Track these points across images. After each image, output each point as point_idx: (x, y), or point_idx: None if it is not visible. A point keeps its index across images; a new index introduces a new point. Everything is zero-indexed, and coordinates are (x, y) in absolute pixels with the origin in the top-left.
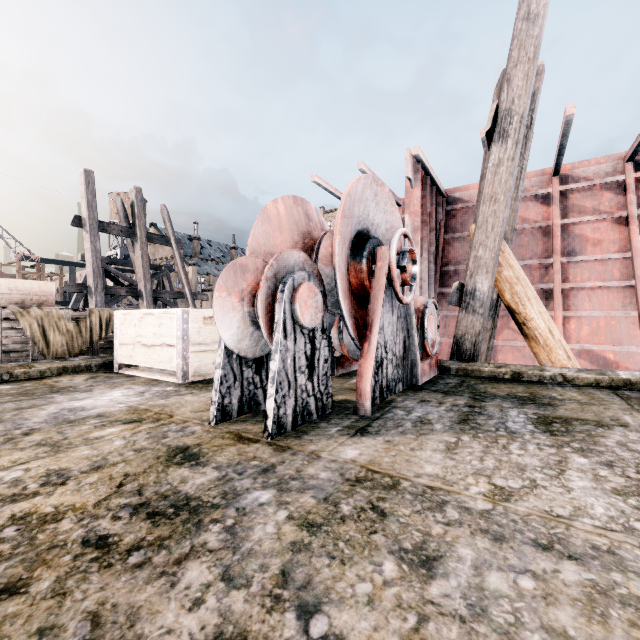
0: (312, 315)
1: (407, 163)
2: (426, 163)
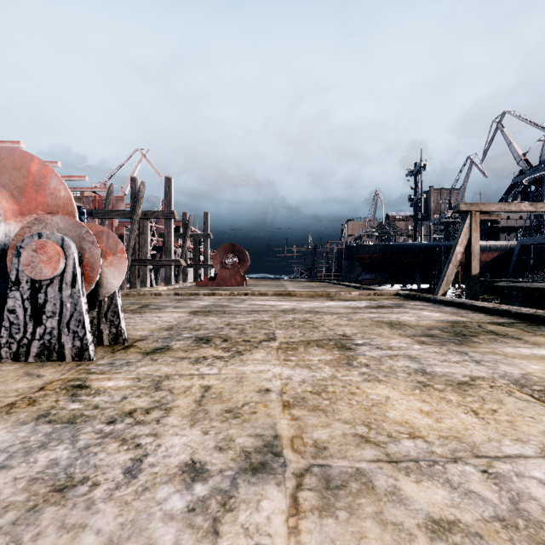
0: None
1: None
2: None
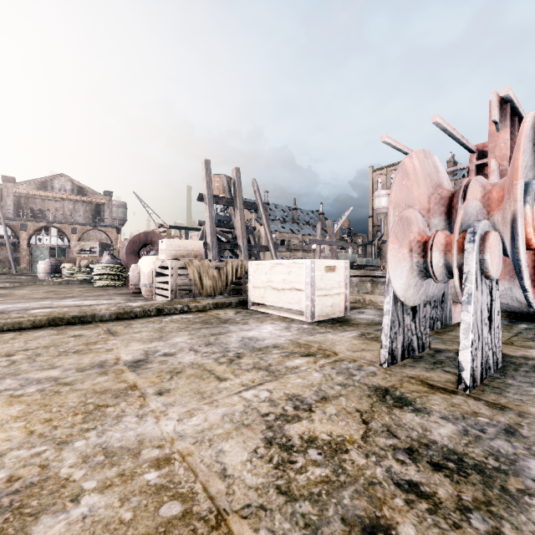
0: (496, 265)
1: (493, 106)
2: (516, 102)
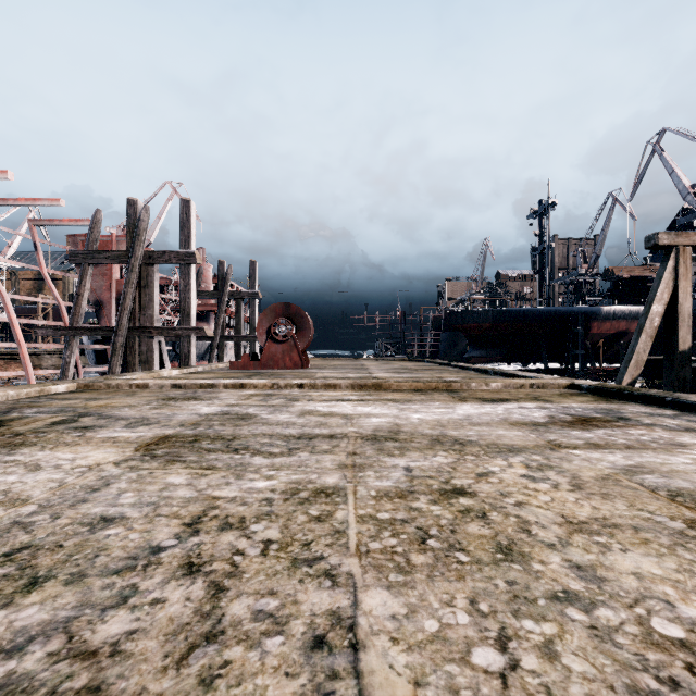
0: None
1: None
2: None
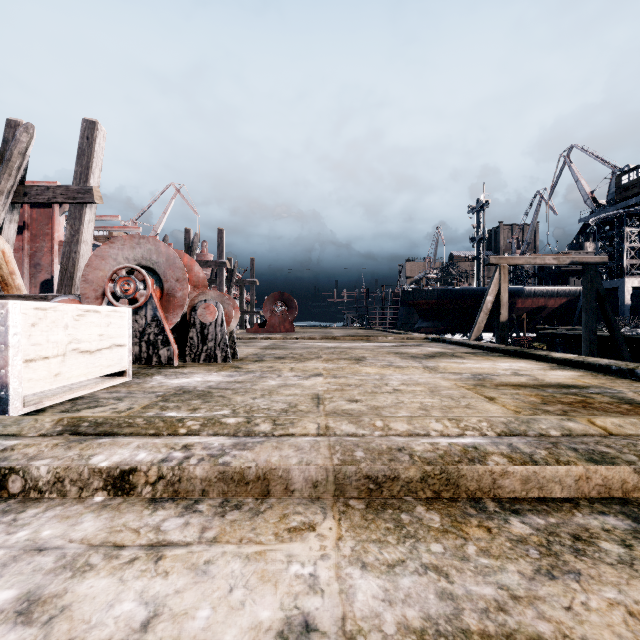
0: None
1: None
2: None
